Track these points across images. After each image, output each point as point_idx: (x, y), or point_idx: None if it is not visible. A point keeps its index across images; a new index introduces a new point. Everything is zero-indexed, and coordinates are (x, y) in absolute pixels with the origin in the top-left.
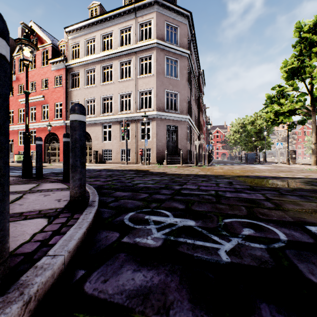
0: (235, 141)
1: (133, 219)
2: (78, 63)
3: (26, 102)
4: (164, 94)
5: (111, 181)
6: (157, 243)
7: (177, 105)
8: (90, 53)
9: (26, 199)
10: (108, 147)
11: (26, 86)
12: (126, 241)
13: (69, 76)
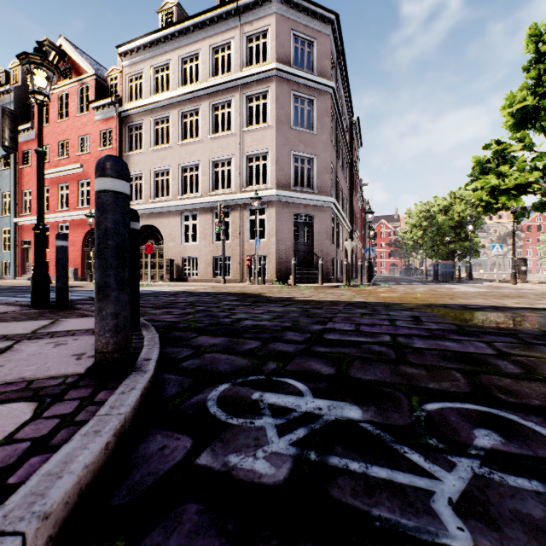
0: (415, 242)
1: (228, 400)
2: (140, 108)
3: (40, 170)
4: (290, 159)
5: (193, 314)
6: (279, 473)
7: (313, 178)
8: (162, 90)
9: (17, 353)
10: (192, 253)
11: (39, 141)
12: (206, 465)
13: (124, 129)
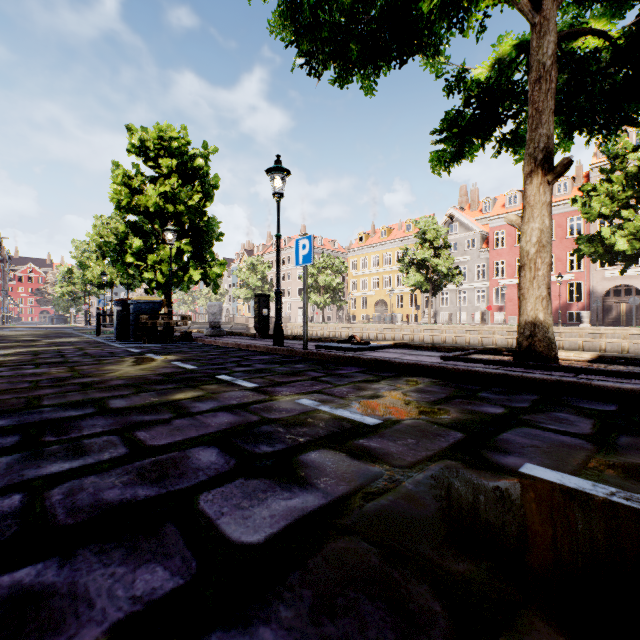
0: (56, 296)
1: None
2: None
3: None
4: None
5: None
6: None
7: None
8: None
9: None
10: None
11: None
12: None
13: None
